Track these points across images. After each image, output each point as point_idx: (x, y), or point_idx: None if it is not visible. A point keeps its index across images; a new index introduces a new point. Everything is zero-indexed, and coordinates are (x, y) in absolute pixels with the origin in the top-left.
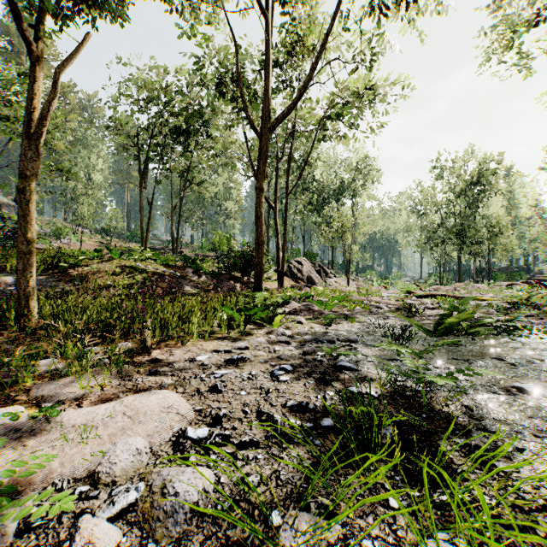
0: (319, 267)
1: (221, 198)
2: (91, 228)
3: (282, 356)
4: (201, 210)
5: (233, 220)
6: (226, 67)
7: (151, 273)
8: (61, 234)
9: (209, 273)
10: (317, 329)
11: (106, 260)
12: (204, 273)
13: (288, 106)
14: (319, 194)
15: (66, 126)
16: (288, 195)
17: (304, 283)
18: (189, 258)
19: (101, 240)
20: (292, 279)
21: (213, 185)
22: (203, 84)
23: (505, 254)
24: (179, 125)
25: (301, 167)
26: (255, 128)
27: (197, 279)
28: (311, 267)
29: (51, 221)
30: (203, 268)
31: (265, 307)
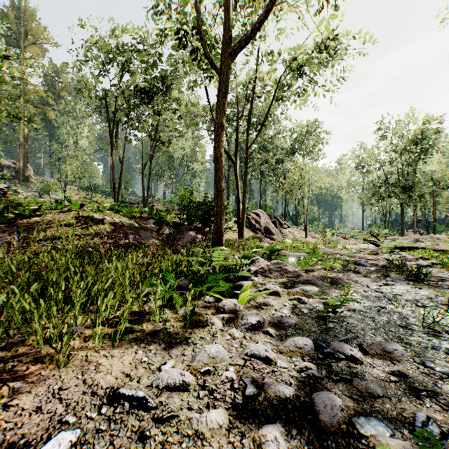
0: (274, 219)
1: (188, 160)
2: (79, 186)
3: (269, 447)
4: (170, 170)
5: (198, 178)
6: (185, 14)
7: (108, 224)
8: (50, 190)
9: (171, 223)
10: (305, 310)
11: (65, 210)
12: (166, 224)
13: (252, 26)
14: (273, 154)
15: (58, 101)
16: (248, 148)
17: (262, 233)
18: (152, 210)
19: (86, 196)
20: (251, 229)
21: (181, 148)
22: (163, 32)
23: (446, 206)
24: (147, 90)
25: (257, 130)
26: (215, 65)
27: (158, 230)
28: (268, 218)
29: (45, 180)
30: (164, 219)
31: (225, 268)
